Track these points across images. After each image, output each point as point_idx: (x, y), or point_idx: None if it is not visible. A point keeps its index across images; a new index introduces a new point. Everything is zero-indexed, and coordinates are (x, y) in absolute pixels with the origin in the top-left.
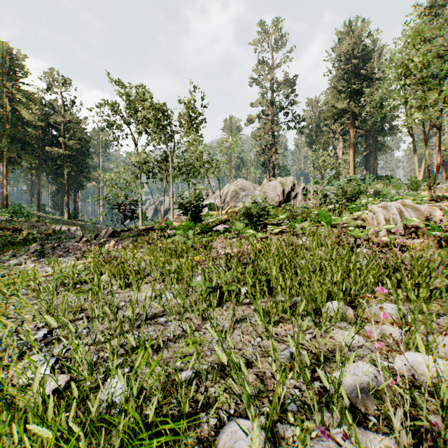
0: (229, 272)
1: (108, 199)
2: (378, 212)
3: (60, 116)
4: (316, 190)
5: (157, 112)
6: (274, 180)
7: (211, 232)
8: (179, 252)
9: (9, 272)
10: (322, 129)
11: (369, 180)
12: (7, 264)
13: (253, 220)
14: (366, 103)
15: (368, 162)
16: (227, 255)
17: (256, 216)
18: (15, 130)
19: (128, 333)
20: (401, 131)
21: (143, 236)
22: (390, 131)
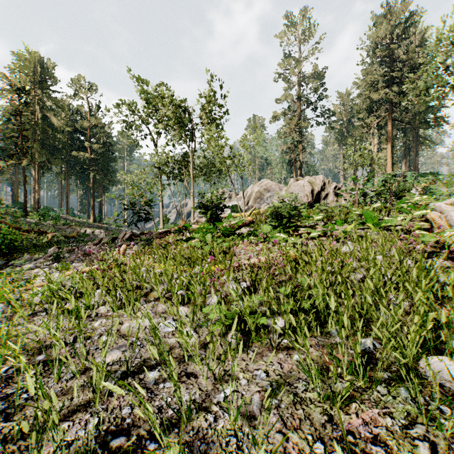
0: (256, 295)
1: (119, 199)
2: (447, 211)
3: (86, 121)
4: (354, 188)
5: (178, 110)
6: (301, 179)
7: (233, 235)
8: (195, 259)
9: (20, 277)
10: (354, 124)
11: (410, 178)
12: (17, 269)
13: (283, 222)
14: (406, 93)
15: (407, 159)
16: (252, 266)
17: (286, 217)
18: (45, 136)
19: (87, 409)
20: (447, 123)
21: (161, 240)
22: (434, 123)
